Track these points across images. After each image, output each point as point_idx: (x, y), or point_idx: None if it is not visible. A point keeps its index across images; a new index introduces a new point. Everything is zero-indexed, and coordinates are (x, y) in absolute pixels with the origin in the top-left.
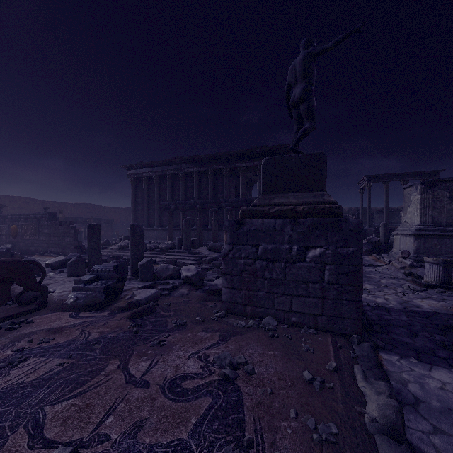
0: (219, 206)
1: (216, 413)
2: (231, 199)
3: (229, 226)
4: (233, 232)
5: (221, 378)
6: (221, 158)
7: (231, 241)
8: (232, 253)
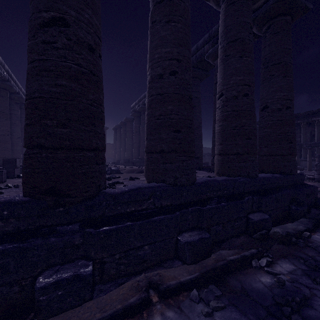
0: (301, 146)
1: (319, 186)
2: (310, 143)
3: (318, 156)
4: (319, 158)
5: (319, 185)
6: (299, 116)
7: (318, 160)
8: (319, 164)
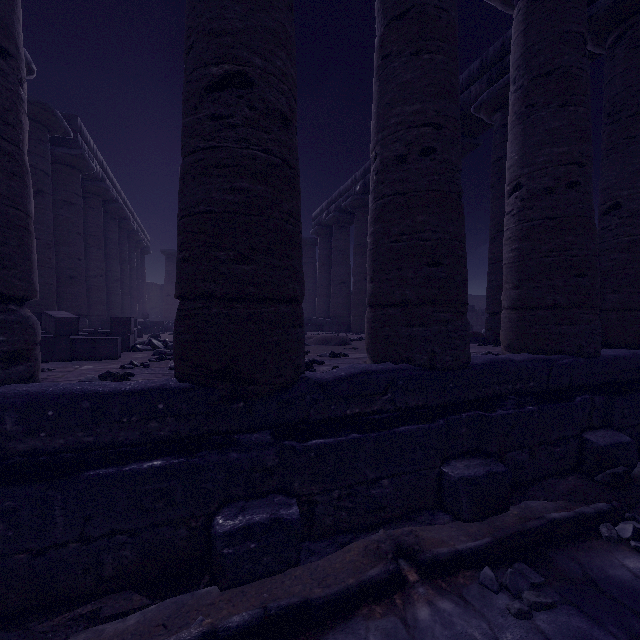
0: None
1: None
2: None
3: None
4: None
5: None
6: None
7: None
8: None
